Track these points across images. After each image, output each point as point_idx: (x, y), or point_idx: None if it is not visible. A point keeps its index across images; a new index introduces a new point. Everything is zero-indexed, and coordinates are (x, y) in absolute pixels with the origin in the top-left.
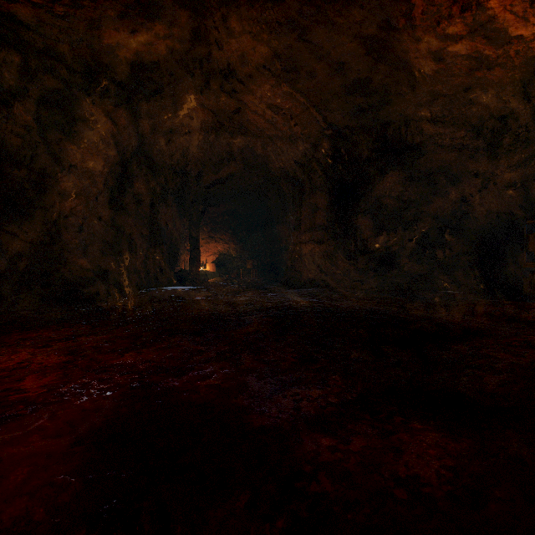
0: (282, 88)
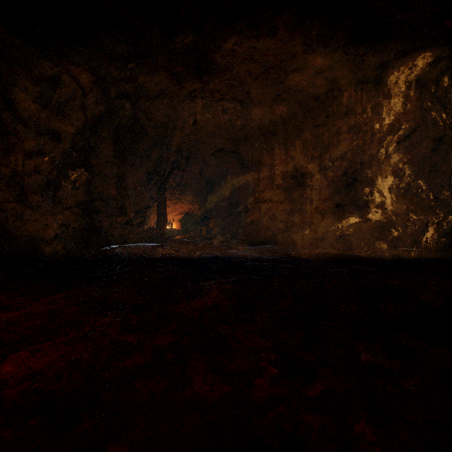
0: (242, 47)
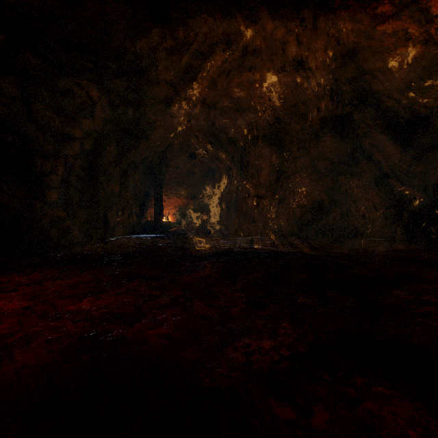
0: (231, 64)
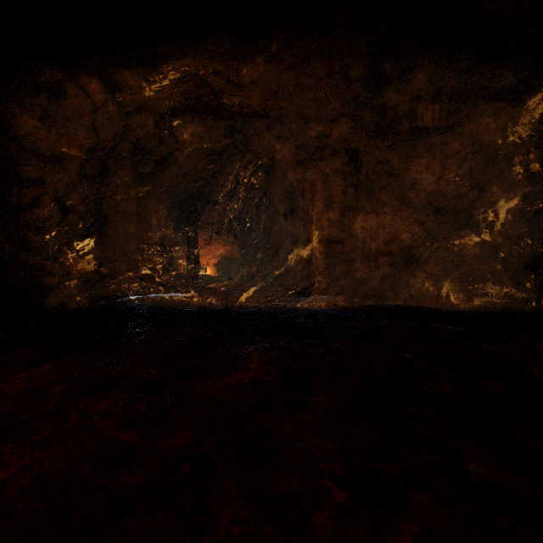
0: (291, 48)
